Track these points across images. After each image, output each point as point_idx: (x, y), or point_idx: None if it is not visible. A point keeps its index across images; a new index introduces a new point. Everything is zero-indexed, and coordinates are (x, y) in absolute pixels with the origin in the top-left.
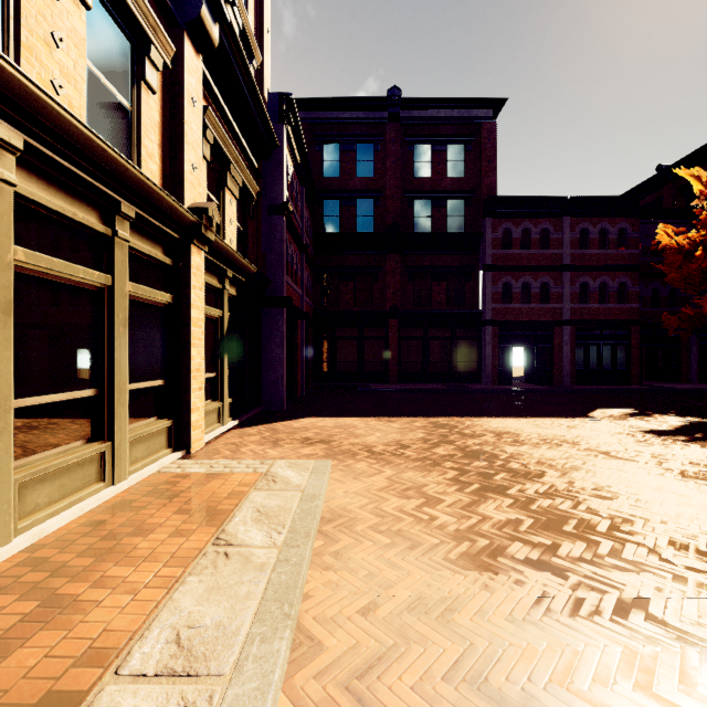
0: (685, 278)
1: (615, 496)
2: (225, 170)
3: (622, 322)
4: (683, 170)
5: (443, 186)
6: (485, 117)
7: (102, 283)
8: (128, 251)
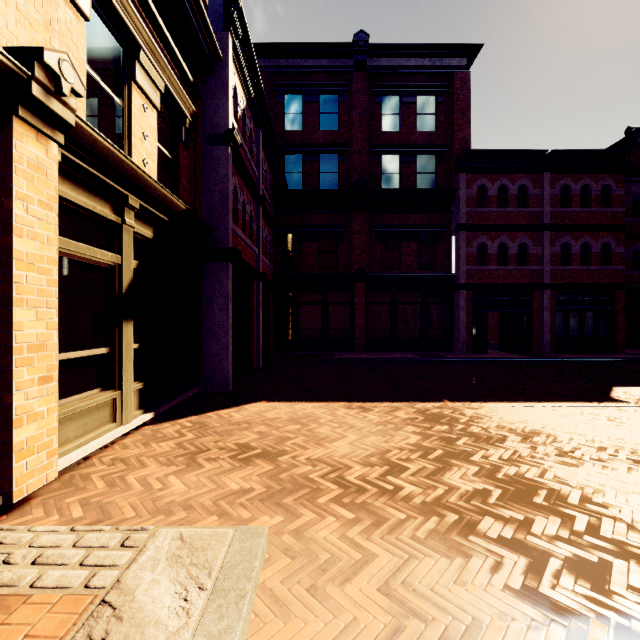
0: None
1: None
2: (132, 58)
3: (606, 285)
4: None
5: (413, 140)
6: (458, 66)
7: None
8: None
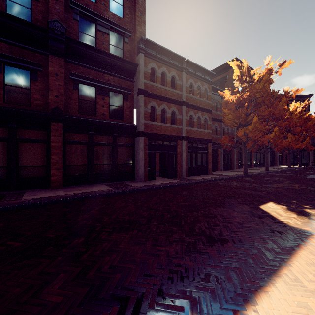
0: (234, 118)
1: None
2: None
3: (206, 140)
4: (234, 62)
5: (106, 16)
6: None
7: None
8: None
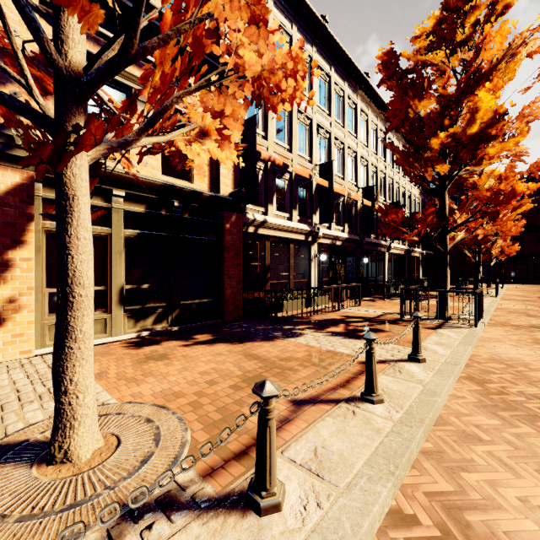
0: None
1: None
2: None
3: None
4: None
5: None
6: None
7: None
8: None
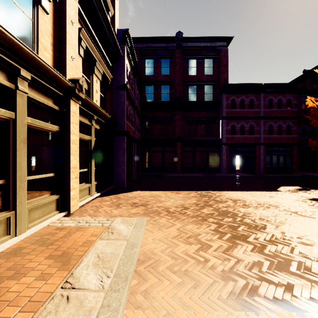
0: None
1: (313, 243)
2: (93, 65)
3: (289, 143)
4: None
5: (202, 79)
6: (222, 46)
7: (7, 116)
8: (29, 100)
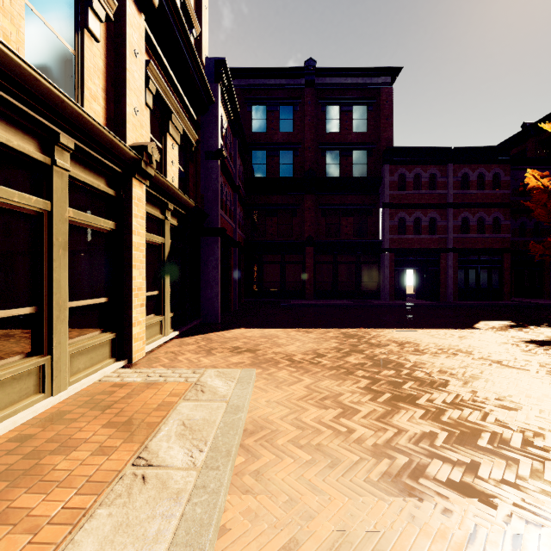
0: (549, 213)
1: (519, 406)
2: (168, 119)
3: (496, 249)
4: (547, 125)
5: (350, 139)
6: (384, 83)
7: (40, 208)
8: (70, 180)
